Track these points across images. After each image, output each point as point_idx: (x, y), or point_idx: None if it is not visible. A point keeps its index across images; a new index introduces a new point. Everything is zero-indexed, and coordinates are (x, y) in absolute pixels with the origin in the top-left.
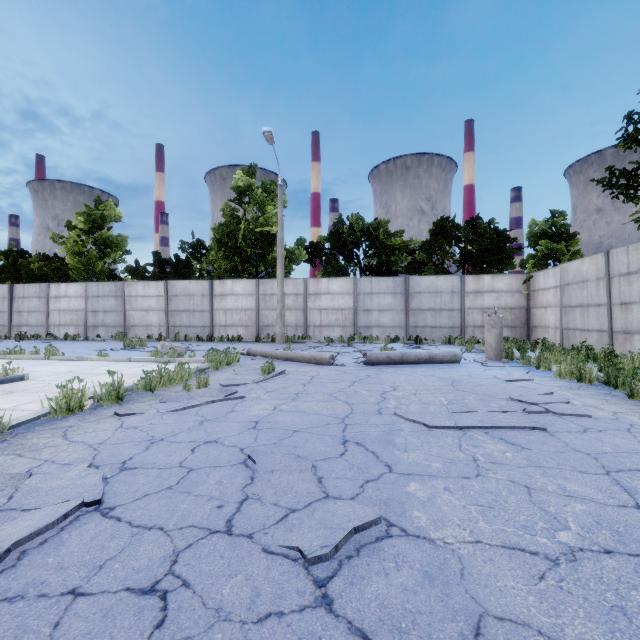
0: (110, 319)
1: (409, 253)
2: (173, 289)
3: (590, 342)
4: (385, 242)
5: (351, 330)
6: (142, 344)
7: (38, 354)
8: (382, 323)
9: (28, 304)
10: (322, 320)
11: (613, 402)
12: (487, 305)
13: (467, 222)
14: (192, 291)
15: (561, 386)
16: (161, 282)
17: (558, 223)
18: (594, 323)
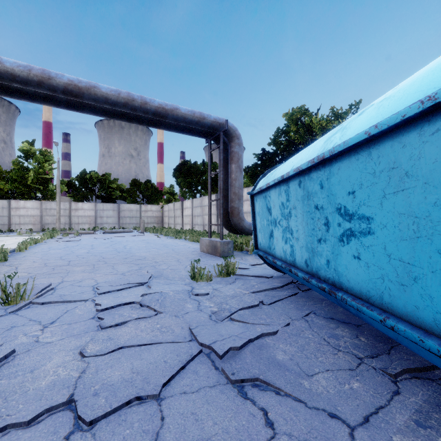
0: None
1: (121, 190)
2: None
3: (172, 227)
4: (109, 185)
5: (94, 225)
6: None
7: None
8: (108, 222)
9: None
10: (79, 221)
11: (152, 234)
12: (149, 215)
13: (145, 181)
14: None
15: (148, 234)
16: None
17: (171, 189)
18: (173, 222)
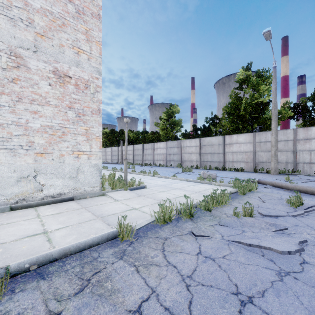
0: (175, 157)
1: None
2: (203, 142)
3: None
4: None
5: None
6: (190, 170)
7: (150, 173)
8: None
9: (148, 151)
10: (311, 158)
11: None
12: None
13: None
14: (213, 142)
15: None
16: (197, 139)
17: None
18: None
